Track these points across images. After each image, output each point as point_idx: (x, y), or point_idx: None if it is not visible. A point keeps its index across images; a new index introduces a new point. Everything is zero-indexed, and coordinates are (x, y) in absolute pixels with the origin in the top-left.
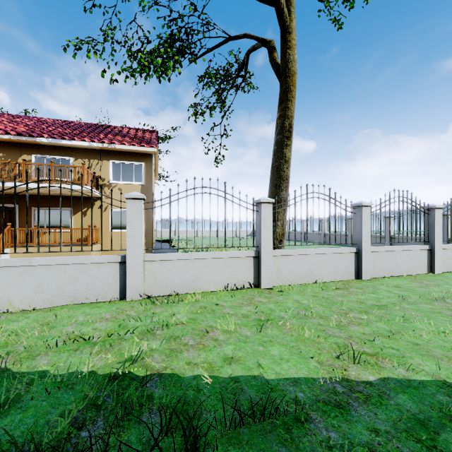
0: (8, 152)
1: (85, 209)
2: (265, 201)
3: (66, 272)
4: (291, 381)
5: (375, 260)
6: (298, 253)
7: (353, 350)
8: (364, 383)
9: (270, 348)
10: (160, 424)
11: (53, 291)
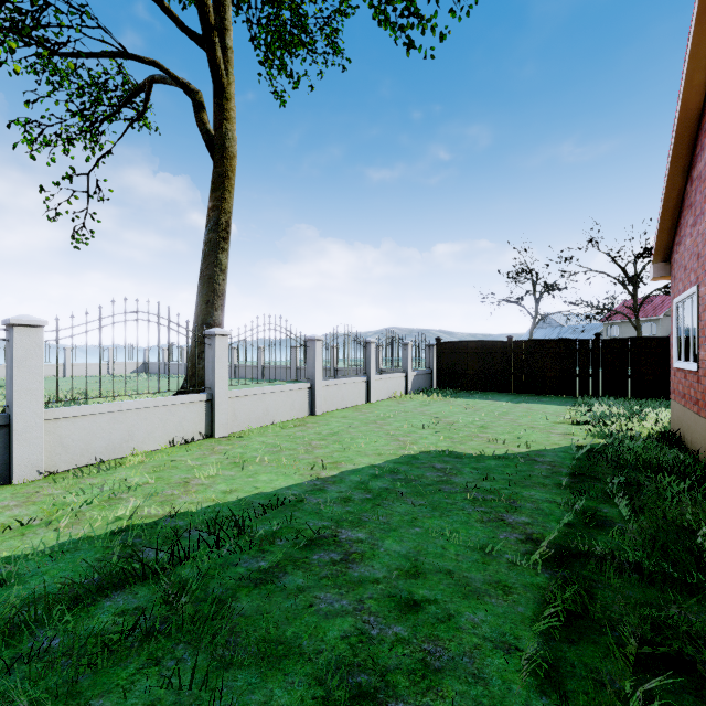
0: None
1: None
2: (221, 333)
3: None
4: (285, 488)
5: (326, 395)
6: (255, 393)
7: (322, 461)
8: (331, 477)
9: (259, 477)
10: (208, 528)
11: None
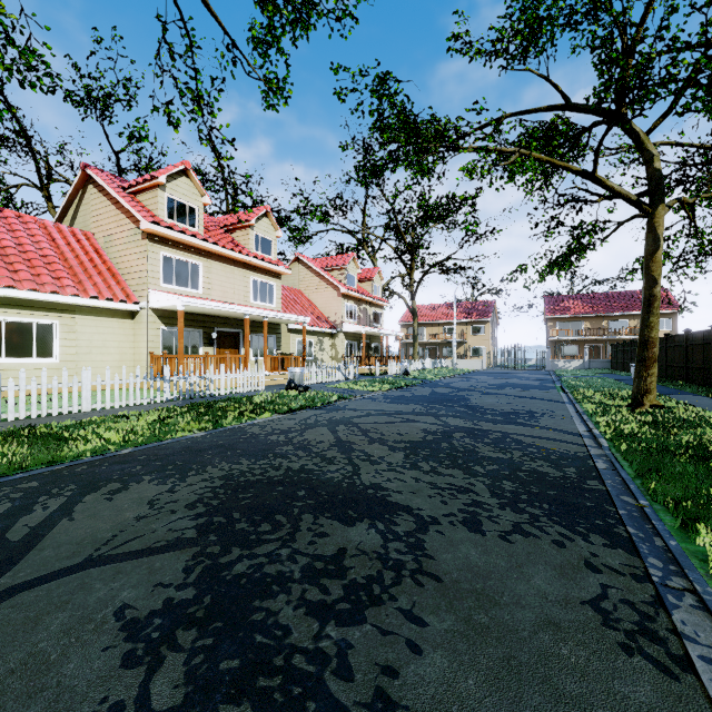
0: (597, 320)
1: None
2: None
3: None
4: None
5: None
6: None
7: None
8: None
9: None
10: None
11: None
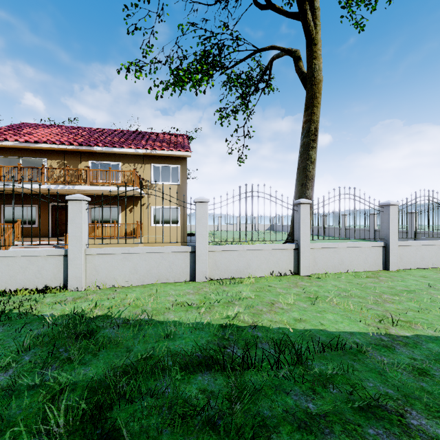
0: (71, 159)
1: (131, 207)
2: (304, 202)
3: (152, 259)
4: (348, 333)
5: (401, 254)
6: (331, 247)
7: (392, 317)
8: (402, 337)
9: (326, 315)
10: (274, 347)
11: (144, 273)
